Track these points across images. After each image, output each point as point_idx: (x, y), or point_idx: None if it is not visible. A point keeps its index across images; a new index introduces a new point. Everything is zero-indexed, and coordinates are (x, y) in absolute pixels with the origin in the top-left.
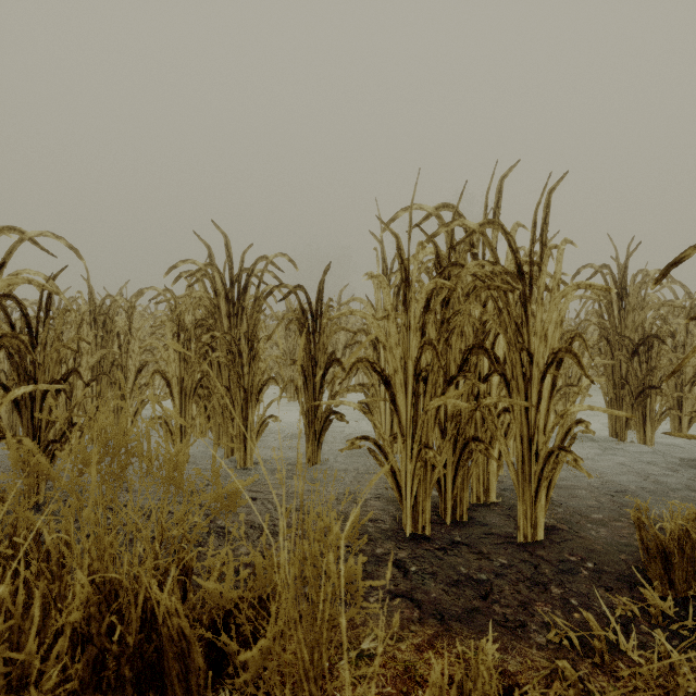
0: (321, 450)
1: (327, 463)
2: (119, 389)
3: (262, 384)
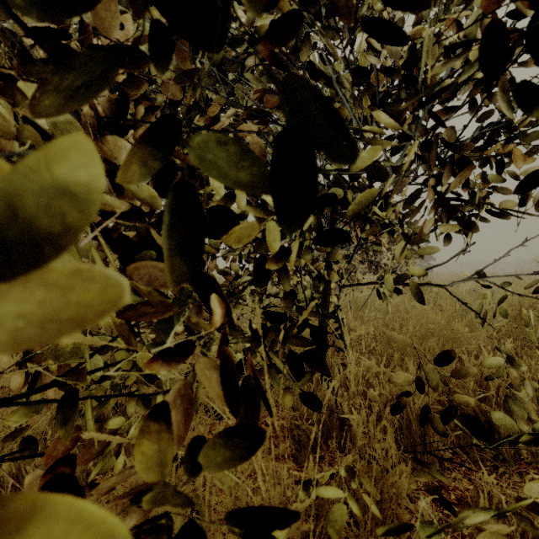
0: None
1: None
2: None
3: None
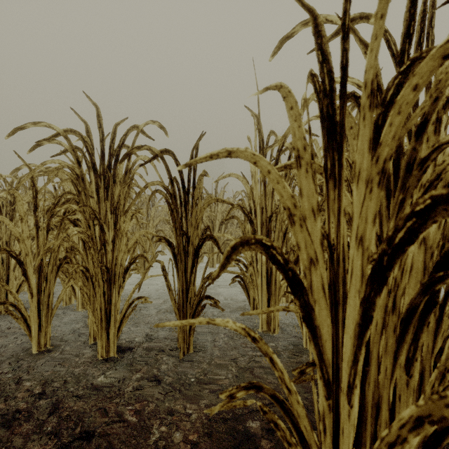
0: (196, 326)
1: (201, 349)
2: (1, 263)
3: (129, 262)
